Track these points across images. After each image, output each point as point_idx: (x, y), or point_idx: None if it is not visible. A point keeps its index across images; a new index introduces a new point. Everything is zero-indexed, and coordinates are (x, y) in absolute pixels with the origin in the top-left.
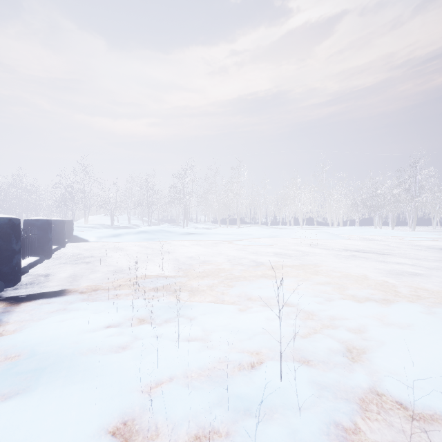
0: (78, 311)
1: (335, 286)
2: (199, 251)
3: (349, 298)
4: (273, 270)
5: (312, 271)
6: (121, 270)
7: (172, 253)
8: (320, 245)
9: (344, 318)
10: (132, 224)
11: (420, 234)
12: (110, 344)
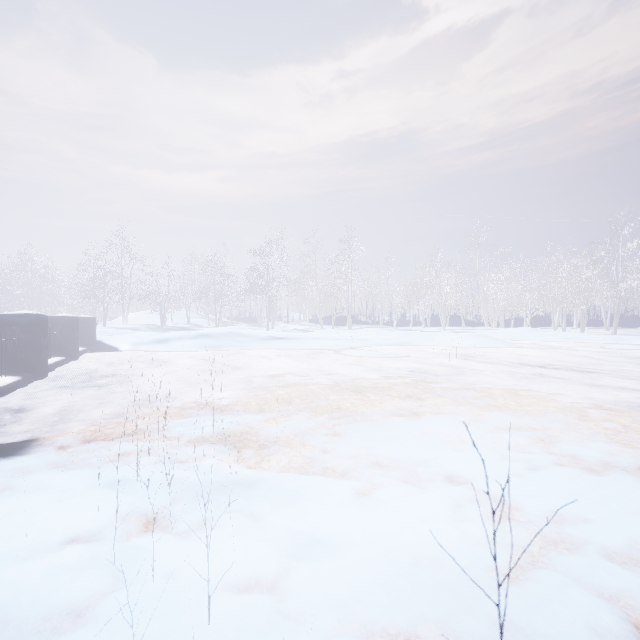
0: (29, 495)
1: (533, 435)
2: (288, 365)
3: (570, 463)
4: (411, 401)
5: (480, 404)
6: (151, 400)
7: (244, 370)
8: (476, 356)
9: (582, 520)
10: (192, 324)
11: (630, 339)
12: (49, 606)
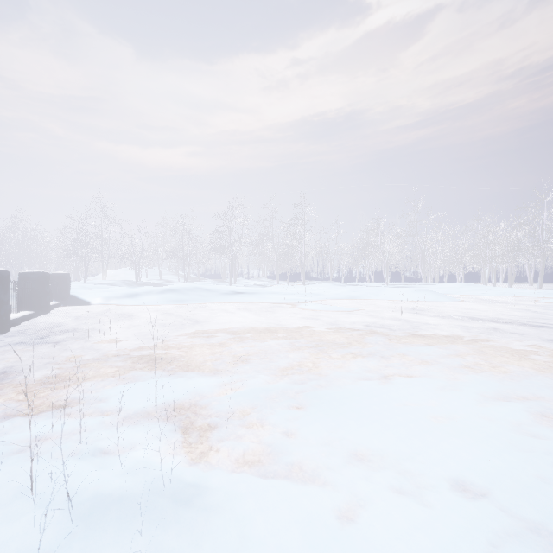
0: None
1: (530, 408)
2: (247, 319)
3: None
4: (375, 361)
5: (450, 364)
6: (102, 359)
7: (204, 324)
8: (422, 309)
9: None
10: (164, 280)
11: None
12: None
